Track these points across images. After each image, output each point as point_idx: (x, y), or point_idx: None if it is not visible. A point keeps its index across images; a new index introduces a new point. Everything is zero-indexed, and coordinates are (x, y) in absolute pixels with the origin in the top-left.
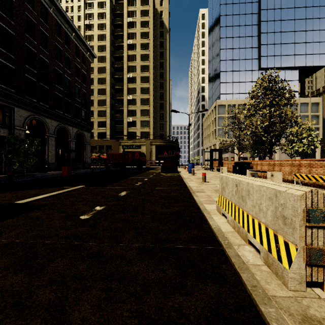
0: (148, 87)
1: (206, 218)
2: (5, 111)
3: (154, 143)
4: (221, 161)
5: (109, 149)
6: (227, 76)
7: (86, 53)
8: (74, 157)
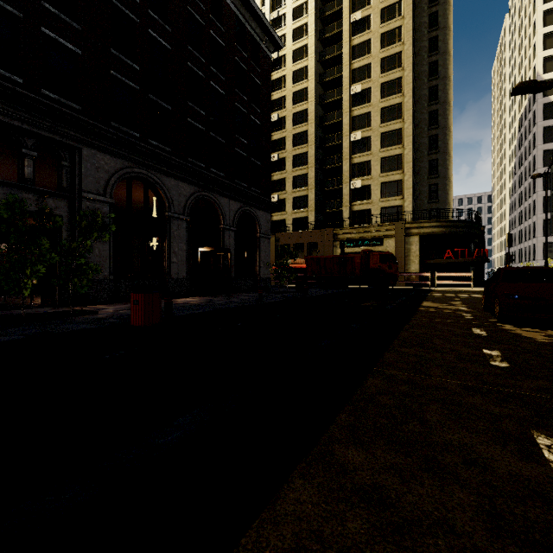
0: (399, 103)
1: None
2: (61, 157)
3: (416, 230)
4: None
5: (314, 249)
6: None
7: (259, 40)
8: (232, 266)
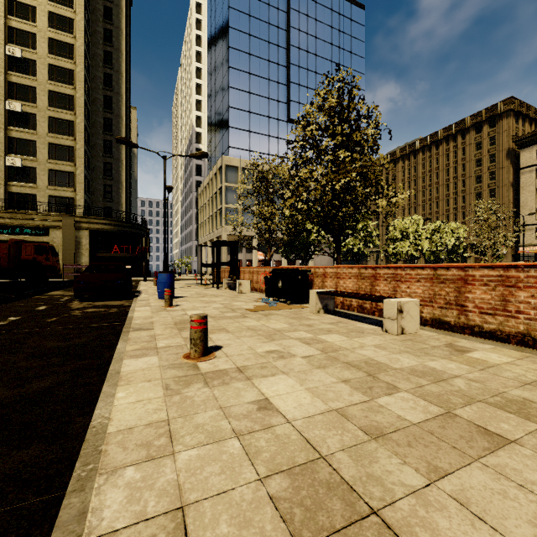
0: (71, 95)
1: None
2: None
3: (87, 225)
4: (237, 267)
5: None
6: (240, 118)
7: None
8: None
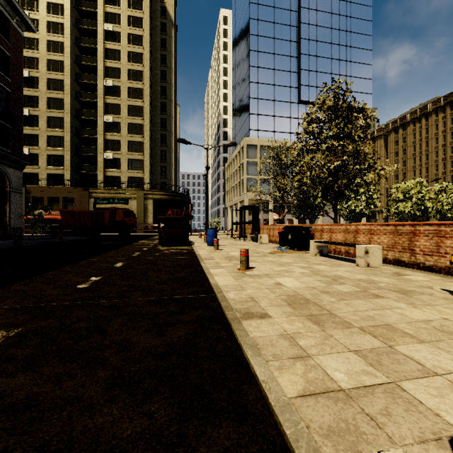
0: (141, 106)
1: None
2: None
3: (151, 196)
4: (257, 225)
5: (70, 203)
6: (259, 105)
7: (10, 16)
8: None
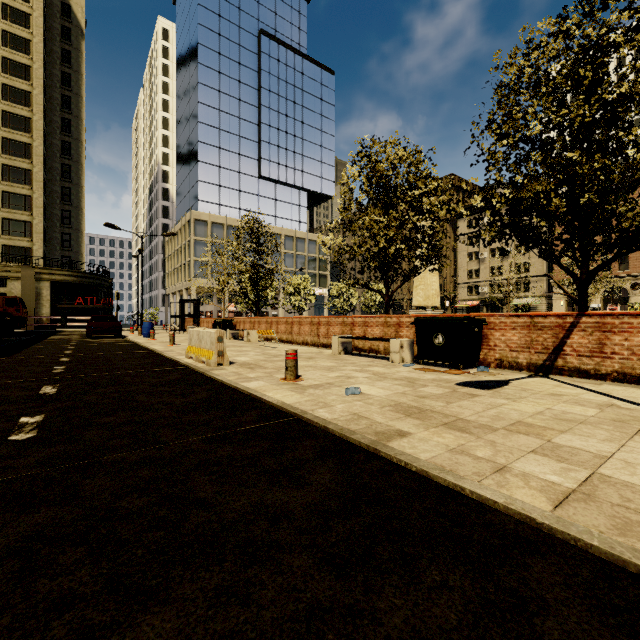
0: (28, 143)
1: (178, 361)
2: None
3: (48, 276)
4: (198, 318)
5: None
6: (210, 172)
7: None
8: None
